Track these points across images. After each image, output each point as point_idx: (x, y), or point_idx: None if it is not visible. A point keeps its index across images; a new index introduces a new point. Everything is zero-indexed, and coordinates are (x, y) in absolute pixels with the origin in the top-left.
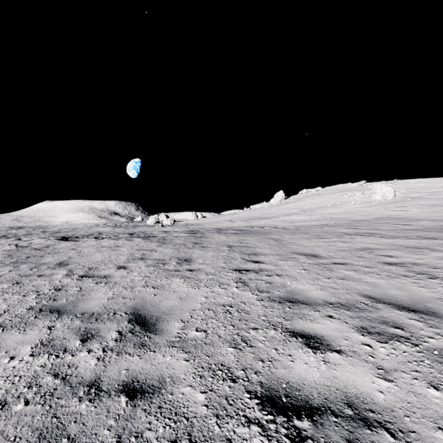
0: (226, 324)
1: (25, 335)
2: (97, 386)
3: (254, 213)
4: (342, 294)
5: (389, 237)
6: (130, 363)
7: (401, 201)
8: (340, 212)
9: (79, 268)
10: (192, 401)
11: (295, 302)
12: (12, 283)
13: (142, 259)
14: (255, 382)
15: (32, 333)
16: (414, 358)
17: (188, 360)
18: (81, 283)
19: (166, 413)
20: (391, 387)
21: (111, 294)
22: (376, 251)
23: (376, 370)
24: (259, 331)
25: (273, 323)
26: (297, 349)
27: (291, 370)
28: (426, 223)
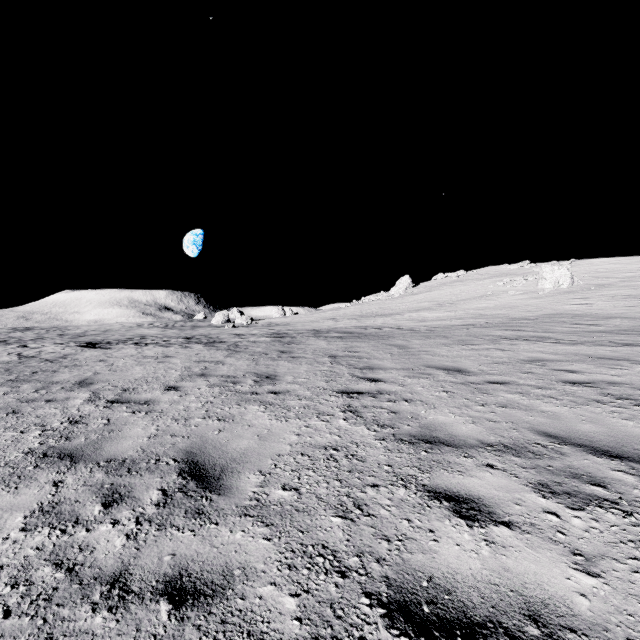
0: (330, 478)
1: (17, 496)
2: (123, 584)
3: (367, 308)
4: (505, 430)
5: (568, 343)
6: (178, 543)
7: (582, 291)
8: (493, 307)
9: (109, 390)
10: (276, 611)
11: (434, 443)
12: (5, 412)
13: (202, 375)
14: (378, 577)
15: (27, 492)
16: (629, 537)
17: (270, 539)
18: (109, 412)
19: (233, 633)
20: (598, 586)
21: (154, 430)
22: (550, 364)
23: (570, 557)
24: (382, 490)
25: (403, 477)
26: (443, 519)
27: (435, 556)
28: (620, 322)
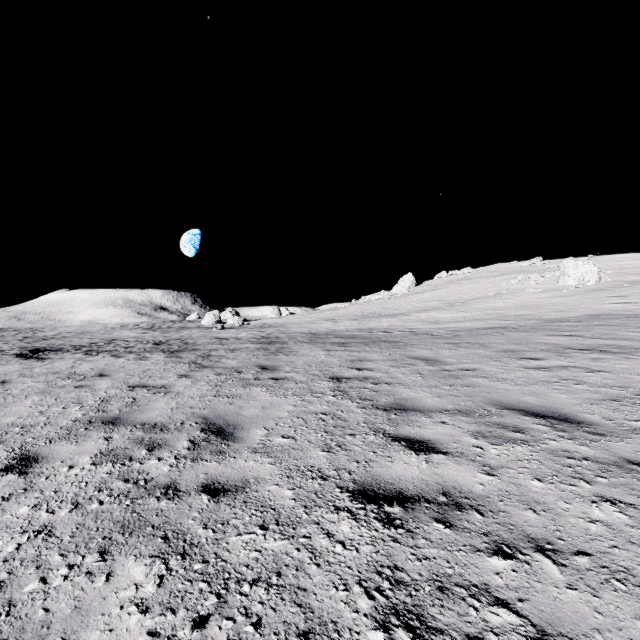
0: None
1: None
2: None
3: (369, 308)
4: None
5: None
6: None
7: (614, 288)
8: (514, 306)
9: None
10: None
11: None
12: None
13: (112, 422)
14: None
15: None
16: None
17: None
18: None
19: None
20: None
21: None
22: None
23: None
24: None
25: None
26: None
27: None
28: None
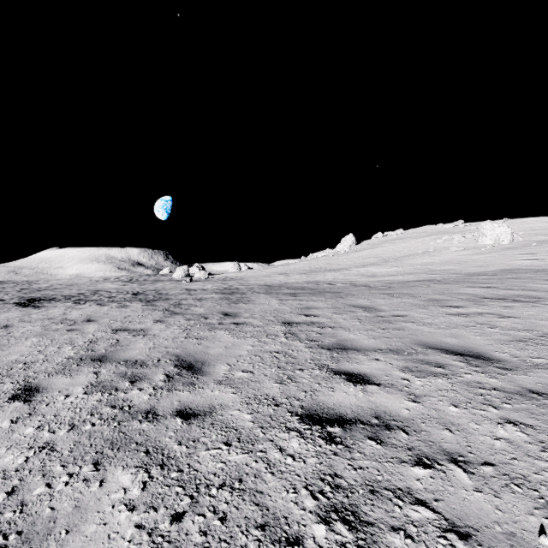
0: None
1: None
2: None
3: (315, 263)
4: None
5: None
6: None
7: (525, 247)
8: (440, 262)
9: None
10: None
11: None
12: None
13: (99, 359)
14: None
15: None
16: None
17: None
18: None
19: None
20: None
21: None
22: None
23: None
24: None
25: None
26: None
27: None
28: None
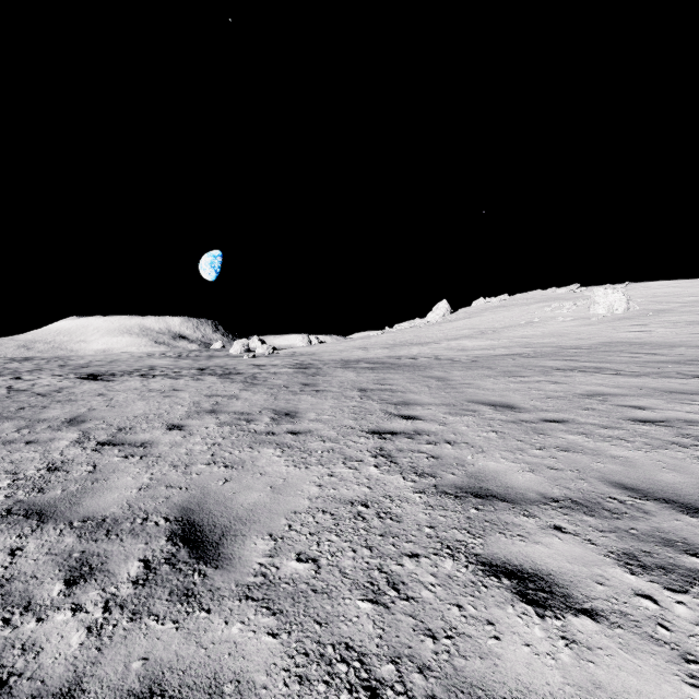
0: (357, 544)
1: None
2: None
3: (401, 336)
4: (571, 480)
5: (630, 375)
6: (154, 640)
7: (639, 317)
8: (541, 334)
9: (102, 429)
10: None
11: (486, 497)
12: None
13: (212, 412)
14: (422, 697)
15: None
16: None
17: (277, 635)
18: (98, 457)
19: None
20: None
21: (147, 479)
22: (613, 399)
23: (683, 665)
24: (423, 562)
25: (449, 543)
26: (504, 606)
27: (498, 663)
28: (685, 351)
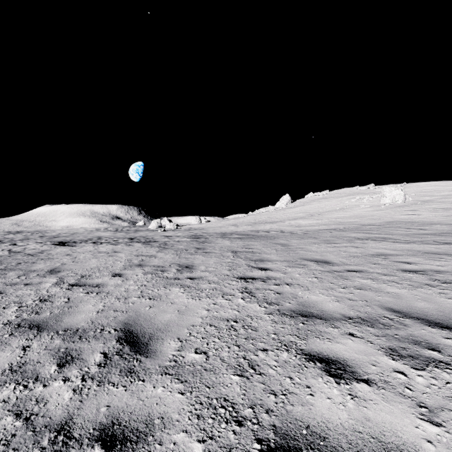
0: (230, 344)
1: None
2: (67, 431)
3: (259, 217)
4: (361, 307)
5: (403, 242)
6: (112, 396)
7: (412, 205)
8: (349, 216)
9: (71, 276)
10: None
11: (309, 317)
12: None
13: (140, 265)
14: (267, 425)
15: (2, 355)
16: None
17: (184, 393)
18: (70, 293)
19: None
20: (441, 434)
21: (102, 306)
22: (392, 257)
23: (417, 409)
24: (270, 354)
25: (285, 343)
26: (317, 377)
27: (311, 408)
28: (440, 227)
